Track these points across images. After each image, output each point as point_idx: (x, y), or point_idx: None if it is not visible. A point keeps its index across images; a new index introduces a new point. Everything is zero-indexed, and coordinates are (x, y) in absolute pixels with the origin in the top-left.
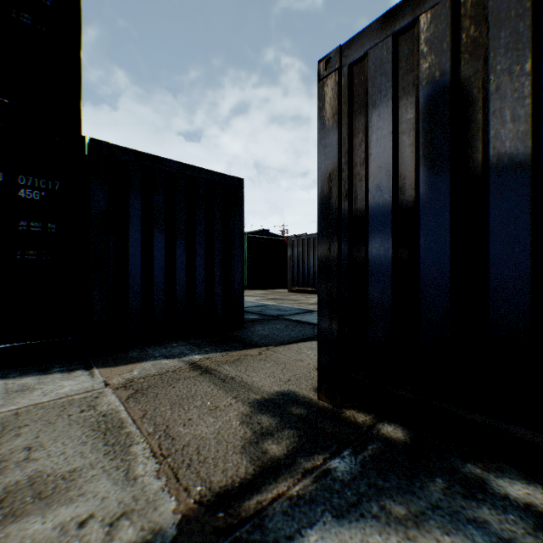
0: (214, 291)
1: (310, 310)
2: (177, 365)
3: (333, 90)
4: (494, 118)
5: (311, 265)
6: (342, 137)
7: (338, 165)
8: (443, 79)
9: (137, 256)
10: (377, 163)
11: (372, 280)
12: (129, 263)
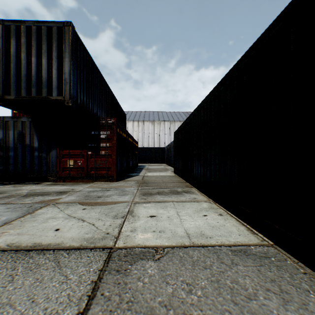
0: None
1: None
2: None
3: (2, 123)
4: (27, 139)
5: None
6: (4, 133)
7: (3, 138)
8: (21, 131)
9: None
10: (12, 140)
11: (10, 159)
12: None
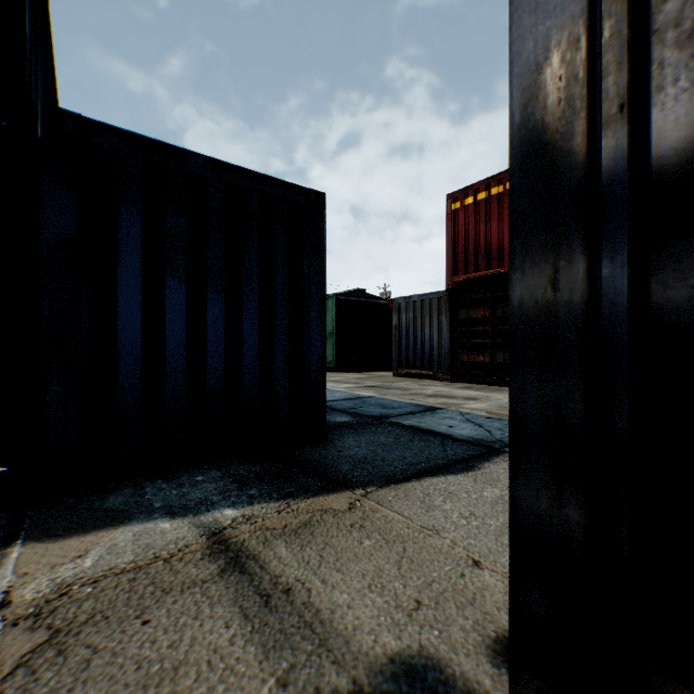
0: (274, 380)
1: (430, 408)
2: (183, 537)
3: None
4: None
5: (427, 339)
6: None
7: (587, 19)
8: None
9: (135, 320)
10: None
11: None
12: (119, 332)
